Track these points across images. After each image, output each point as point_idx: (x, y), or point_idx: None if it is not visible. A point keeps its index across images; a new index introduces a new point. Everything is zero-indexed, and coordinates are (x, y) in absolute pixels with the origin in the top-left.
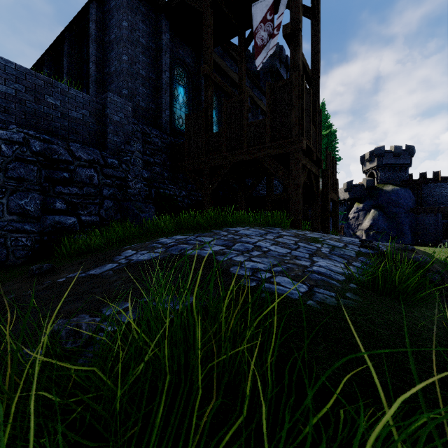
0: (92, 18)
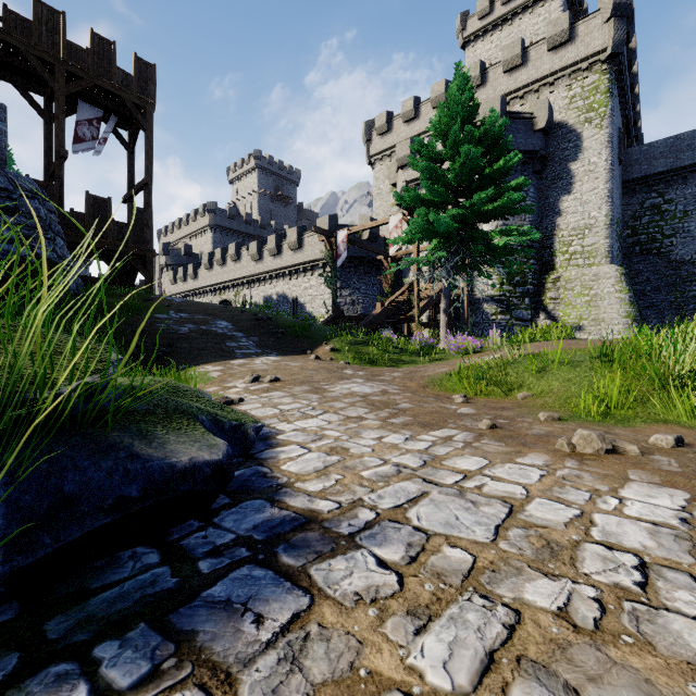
0: None
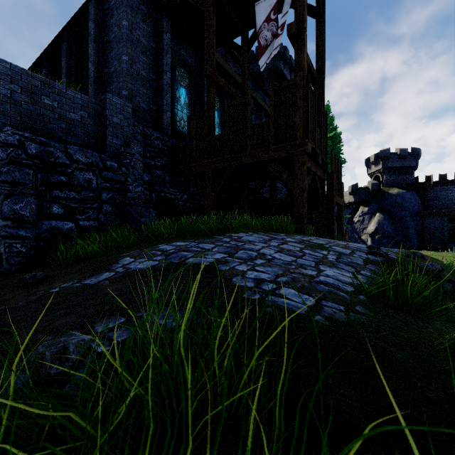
0: (91, 17)
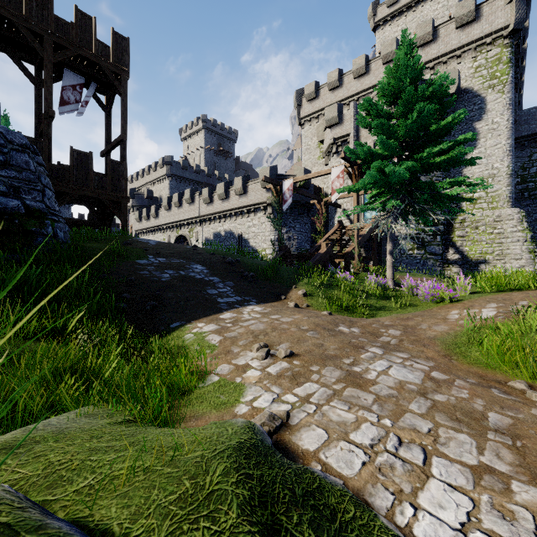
0: None
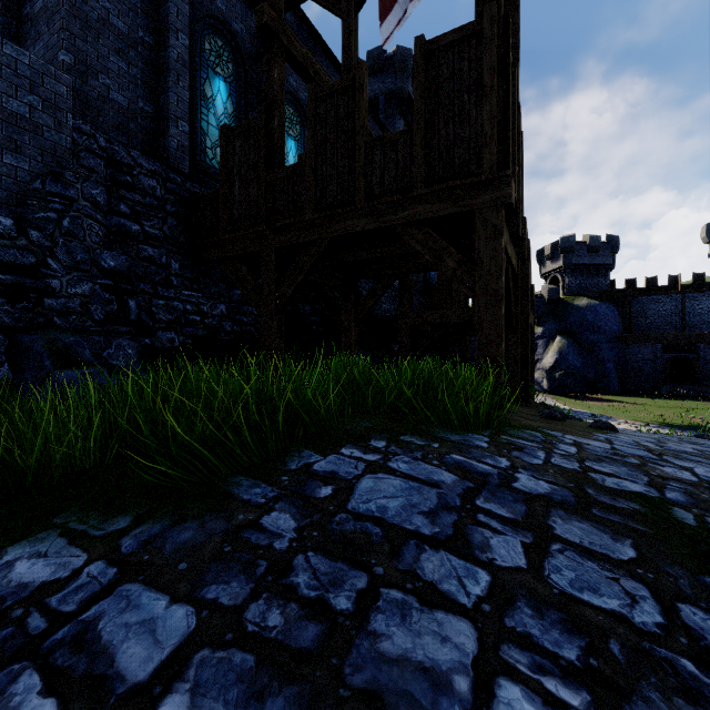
0: None
